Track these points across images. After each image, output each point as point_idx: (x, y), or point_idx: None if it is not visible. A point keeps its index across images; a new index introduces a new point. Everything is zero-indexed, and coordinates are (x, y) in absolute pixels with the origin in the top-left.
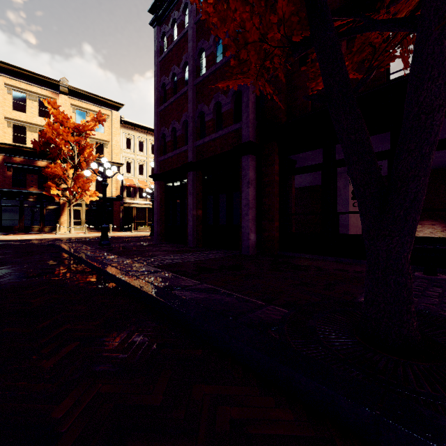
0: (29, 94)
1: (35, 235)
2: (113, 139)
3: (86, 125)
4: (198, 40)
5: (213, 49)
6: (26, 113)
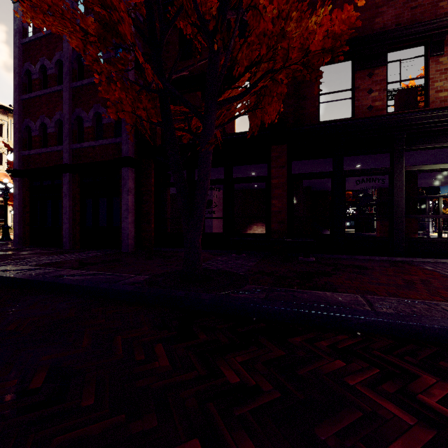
0: None
1: None
2: None
3: None
4: None
5: None
6: None
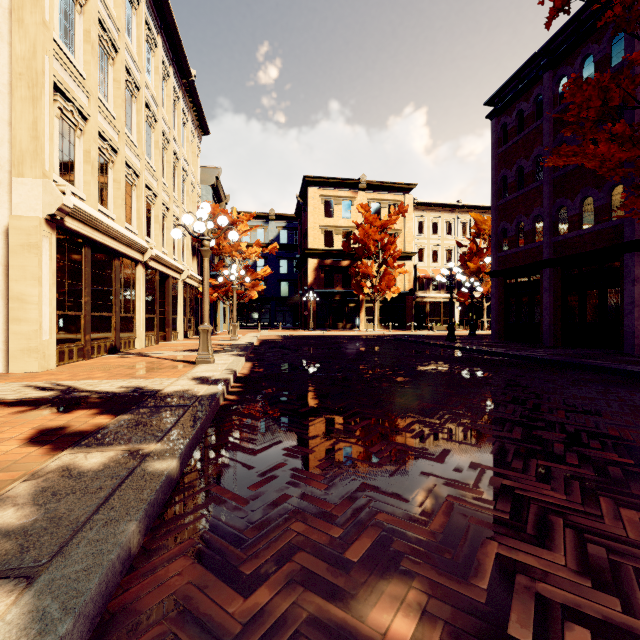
0: (336, 199)
1: (353, 332)
2: (405, 226)
3: (390, 221)
4: (556, 132)
5: (579, 142)
6: (333, 217)
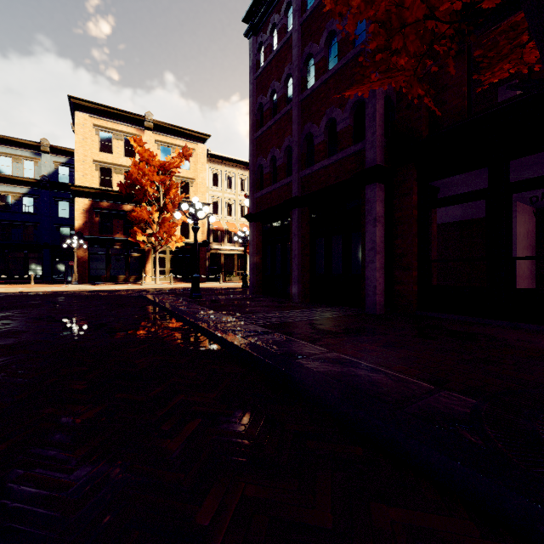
0: (115, 133)
1: (121, 286)
2: (199, 175)
3: (171, 162)
4: (304, 44)
5: (325, 53)
6: (112, 154)
